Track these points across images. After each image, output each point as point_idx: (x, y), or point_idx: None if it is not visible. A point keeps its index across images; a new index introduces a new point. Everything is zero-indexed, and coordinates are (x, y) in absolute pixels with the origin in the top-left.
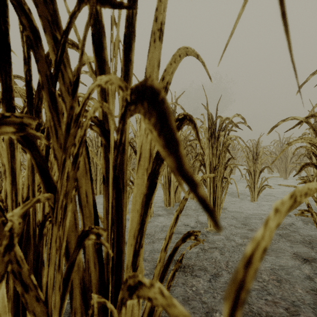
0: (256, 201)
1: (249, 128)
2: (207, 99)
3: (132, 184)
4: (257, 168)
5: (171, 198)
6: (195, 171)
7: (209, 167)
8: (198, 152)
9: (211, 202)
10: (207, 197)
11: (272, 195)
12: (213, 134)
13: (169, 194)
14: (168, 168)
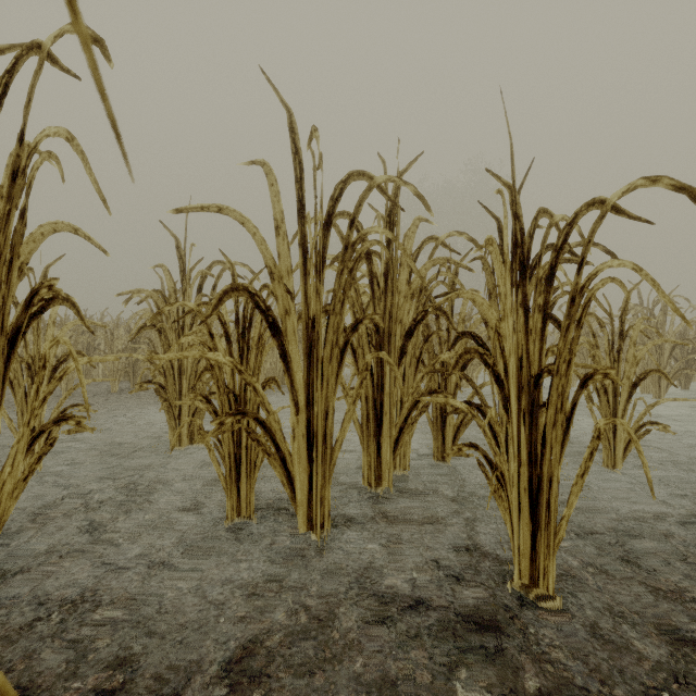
0: (620, 468)
1: (613, 257)
2: (511, 146)
3: (264, 431)
4: (625, 374)
5: (382, 462)
6: (450, 383)
7: (516, 377)
8: (462, 330)
9: (522, 494)
10: (512, 480)
11: (649, 445)
12: (528, 267)
13: (378, 450)
14: (374, 376)
